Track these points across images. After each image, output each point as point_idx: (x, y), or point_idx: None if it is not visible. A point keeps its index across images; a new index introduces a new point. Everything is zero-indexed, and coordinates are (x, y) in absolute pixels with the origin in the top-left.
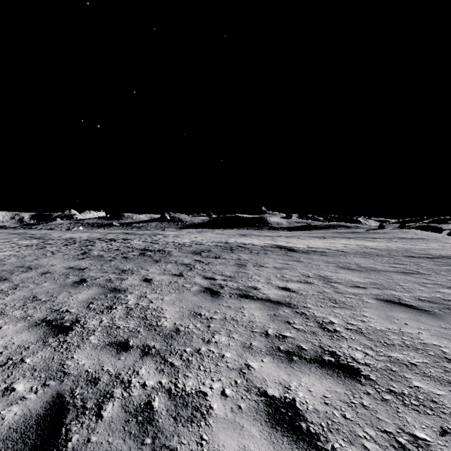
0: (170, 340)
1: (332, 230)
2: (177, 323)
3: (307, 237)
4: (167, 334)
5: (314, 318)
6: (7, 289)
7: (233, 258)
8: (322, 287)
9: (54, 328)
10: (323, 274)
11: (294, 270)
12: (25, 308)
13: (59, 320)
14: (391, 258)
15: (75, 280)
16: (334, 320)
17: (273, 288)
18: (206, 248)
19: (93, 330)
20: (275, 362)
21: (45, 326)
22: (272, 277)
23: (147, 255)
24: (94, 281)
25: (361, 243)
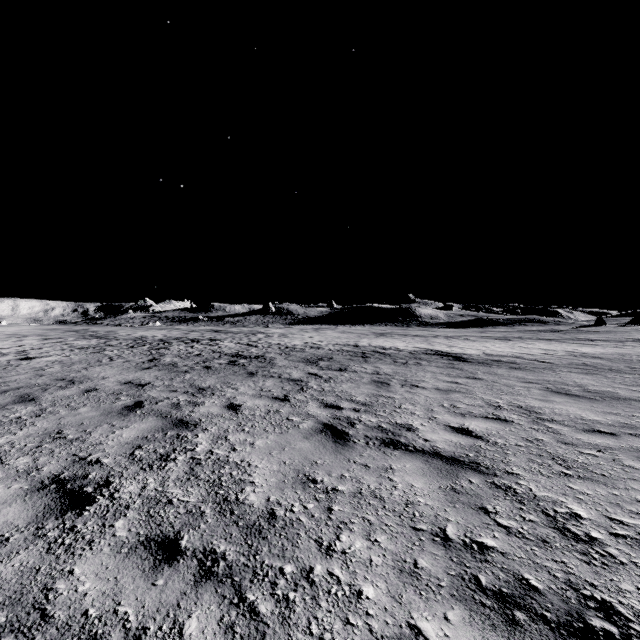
0: (255, 541)
1: (518, 328)
2: (272, 497)
3: (480, 337)
4: (252, 524)
5: (535, 503)
6: (27, 416)
7: (368, 371)
8: (530, 431)
9: (65, 497)
10: (525, 403)
11: (471, 395)
12: (38, 452)
13: (79, 481)
14: (638, 375)
15: (126, 403)
16: (578, 509)
17: (441, 429)
18: (326, 354)
19: (126, 505)
20: (476, 626)
21: (53, 492)
22: (435, 408)
23: (239, 364)
24: (153, 406)
25: (572, 348)
